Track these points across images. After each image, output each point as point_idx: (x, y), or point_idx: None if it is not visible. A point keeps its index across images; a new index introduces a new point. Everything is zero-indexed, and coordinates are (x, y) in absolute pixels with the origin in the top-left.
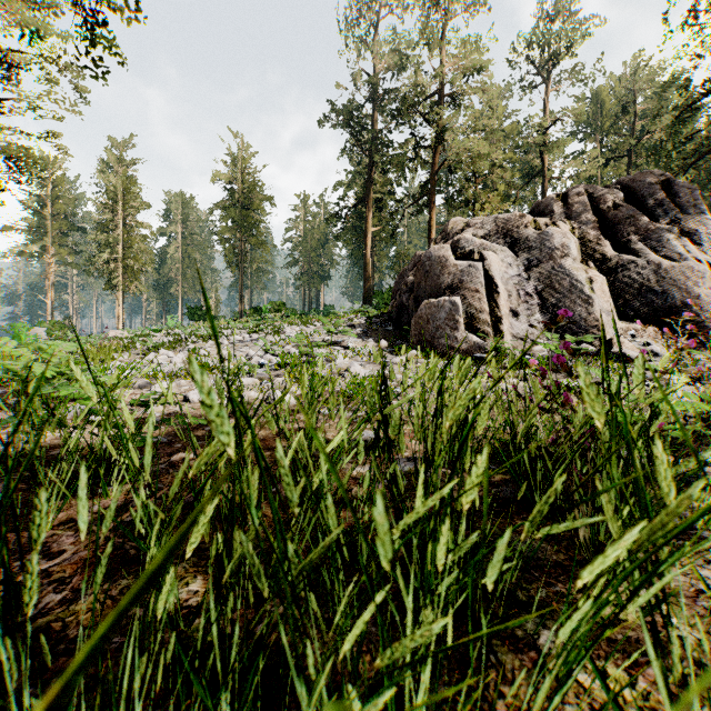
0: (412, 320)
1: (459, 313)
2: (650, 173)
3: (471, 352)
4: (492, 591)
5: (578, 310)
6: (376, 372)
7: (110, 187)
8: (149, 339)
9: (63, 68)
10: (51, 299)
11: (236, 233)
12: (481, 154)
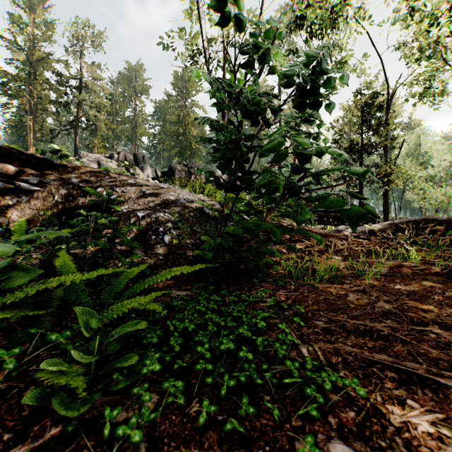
0: None
1: None
2: (140, 153)
3: None
4: None
5: None
6: None
7: None
8: None
9: None
10: None
11: None
12: (101, 120)
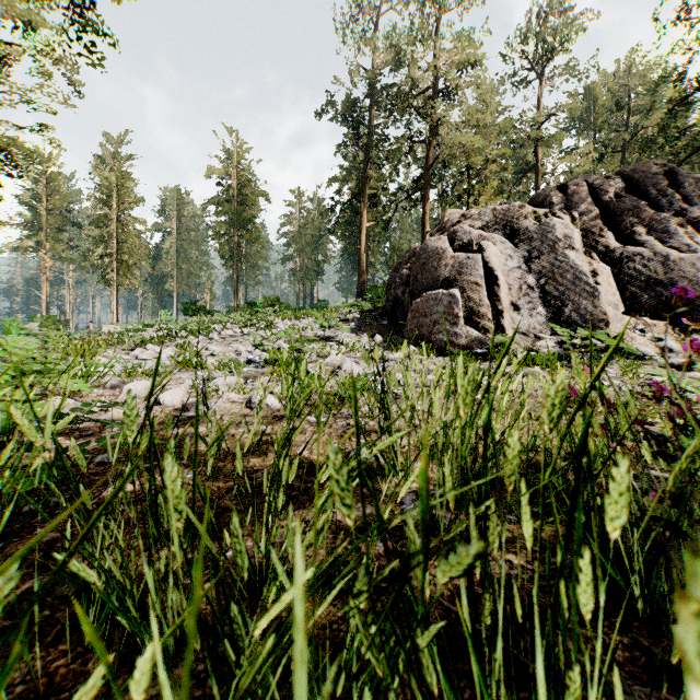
0: (408, 314)
1: (458, 307)
2: (652, 163)
3: (472, 348)
4: None
5: (583, 303)
6: (371, 370)
7: (104, 182)
8: (136, 334)
9: (55, 60)
10: (46, 294)
11: (230, 228)
12: (475, 149)
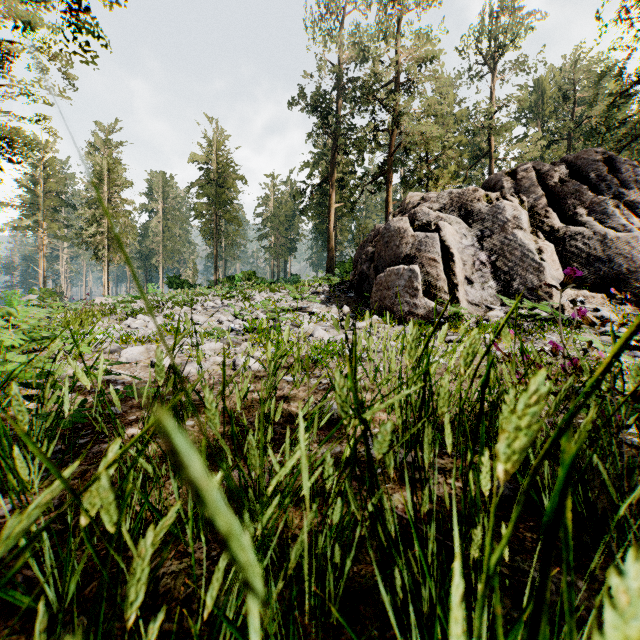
0: (373, 287)
1: (417, 281)
2: (593, 151)
3: (429, 318)
4: None
5: (529, 278)
6: (339, 337)
7: (97, 167)
8: (128, 305)
9: (52, 57)
10: (43, 269)
11: (211, 209)
12: (434, 137)
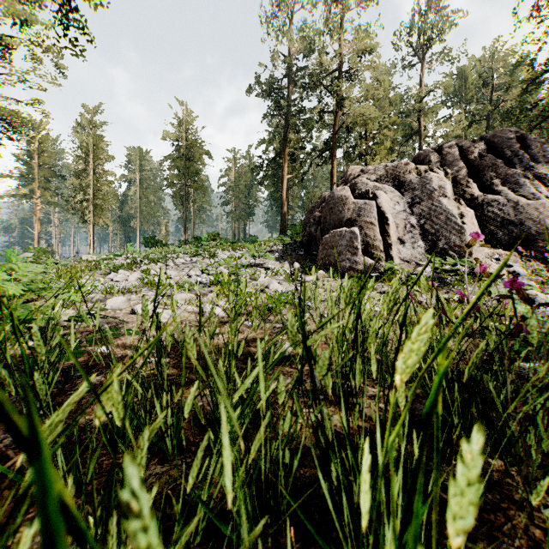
0: (320, 246)
1: (357, 241)
2: (507, 130)
3: (367, 272)
4: (431, 548)
5: (452, 238)
6: (291, 289)
7: (83, 143)
8: (110, 262)
9: (45, 49)
10: (38, 230)
11: (181, 179)
12: (372, 118)
